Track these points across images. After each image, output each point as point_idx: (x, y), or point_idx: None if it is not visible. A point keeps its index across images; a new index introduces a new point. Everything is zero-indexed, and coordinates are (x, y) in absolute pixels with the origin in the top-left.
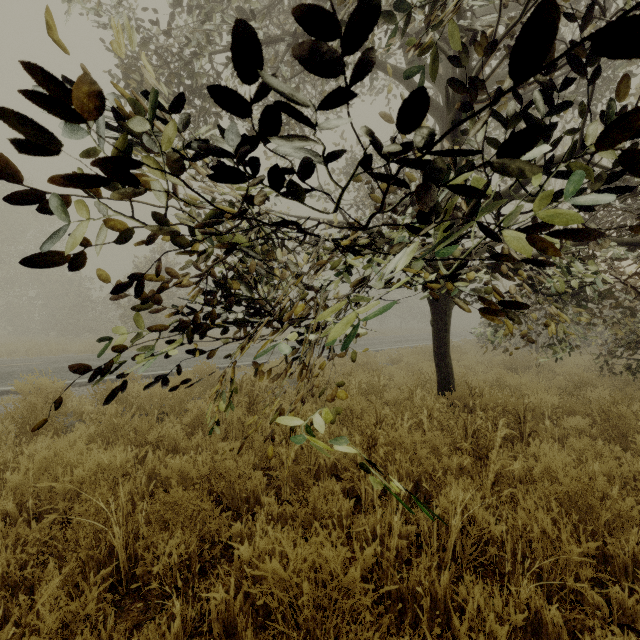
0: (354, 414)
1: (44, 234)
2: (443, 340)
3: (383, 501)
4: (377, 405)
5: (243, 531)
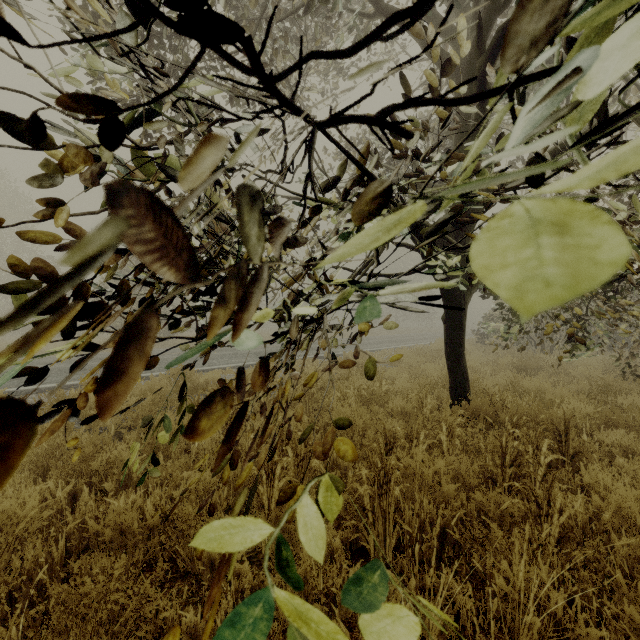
0: (355, 430)
1: (22, 228)
2: (457, 339)
3: (399, 559)
4: (380, 416)
5: (198, 625)
